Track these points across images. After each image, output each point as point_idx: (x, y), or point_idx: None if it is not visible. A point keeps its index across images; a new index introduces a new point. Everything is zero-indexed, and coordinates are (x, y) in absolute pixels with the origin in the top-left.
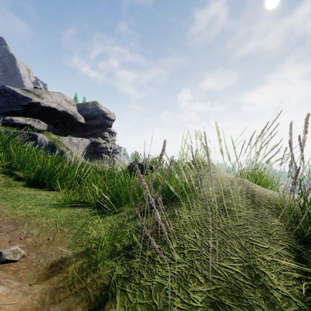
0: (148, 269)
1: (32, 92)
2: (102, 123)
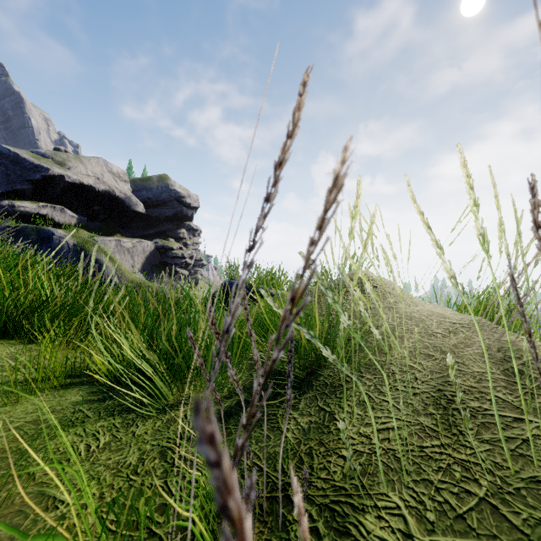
0: None
1: (51, 156)
2: (176, 213)
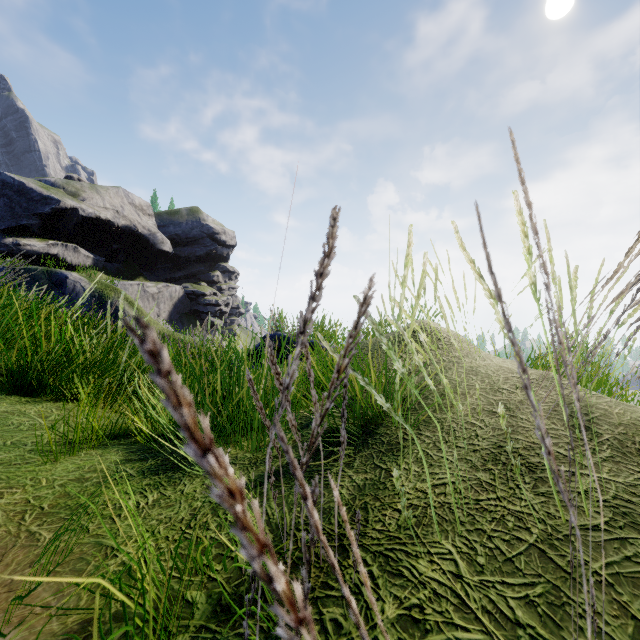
0: None
1: (62, 186)
2: (209, 252)
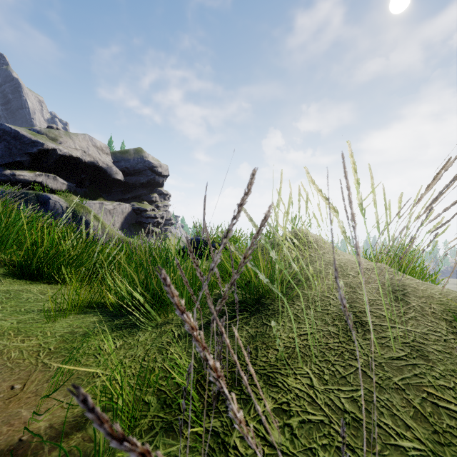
0: None
1: (45, 133)
2: (150, 180)
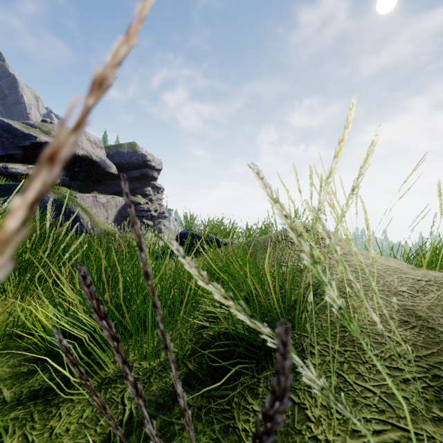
0: None
1: (38, 127)
2: (143, 174)
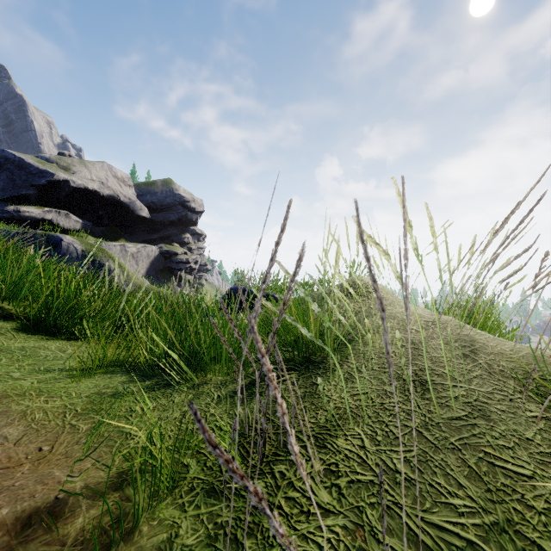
0: (258, 529)
1: (55, 161)
2: (181, 217)
